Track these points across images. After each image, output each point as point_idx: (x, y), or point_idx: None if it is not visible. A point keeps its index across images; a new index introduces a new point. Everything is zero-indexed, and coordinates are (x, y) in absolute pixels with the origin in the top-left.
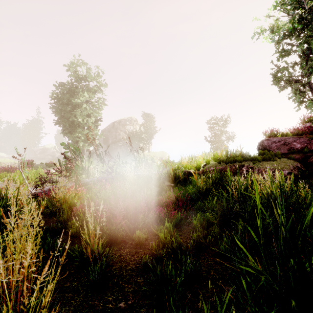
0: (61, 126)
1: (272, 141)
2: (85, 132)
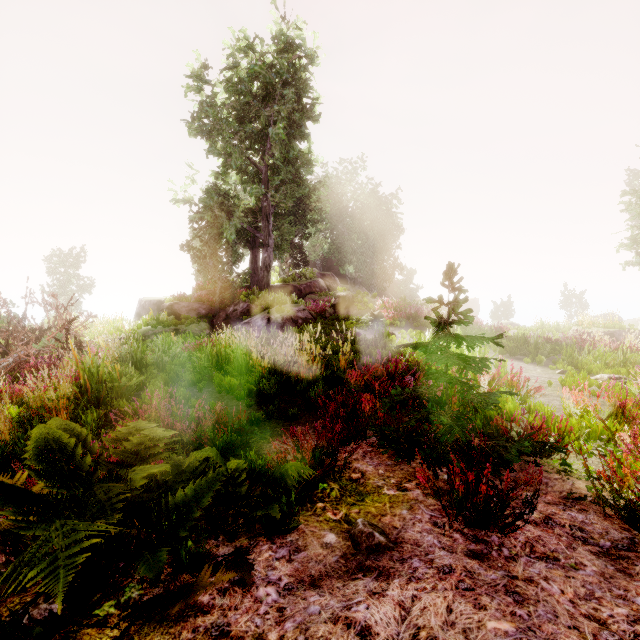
0: None
1: (182, 305)
2: None
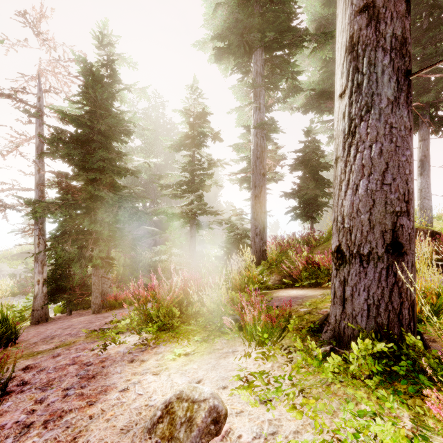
0: None
1: None
2: None
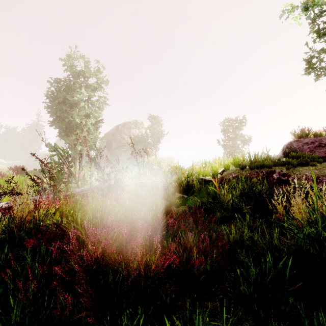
0: (57, 128)
1: (303, 142)
2: (84, 135)
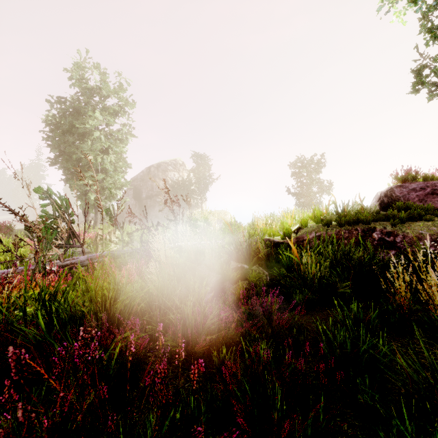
0: (60, 168)
1: (409, 188)
2: (99, 178)
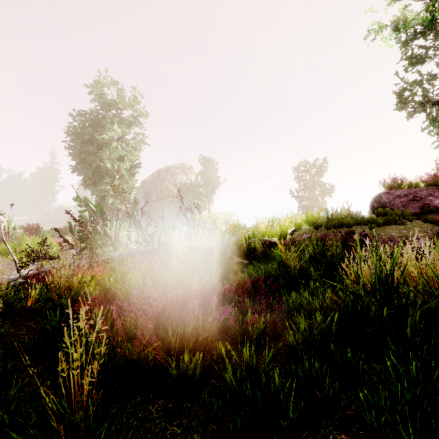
0: (81, 174)
1: (394, 194)
2: (116, 184)
